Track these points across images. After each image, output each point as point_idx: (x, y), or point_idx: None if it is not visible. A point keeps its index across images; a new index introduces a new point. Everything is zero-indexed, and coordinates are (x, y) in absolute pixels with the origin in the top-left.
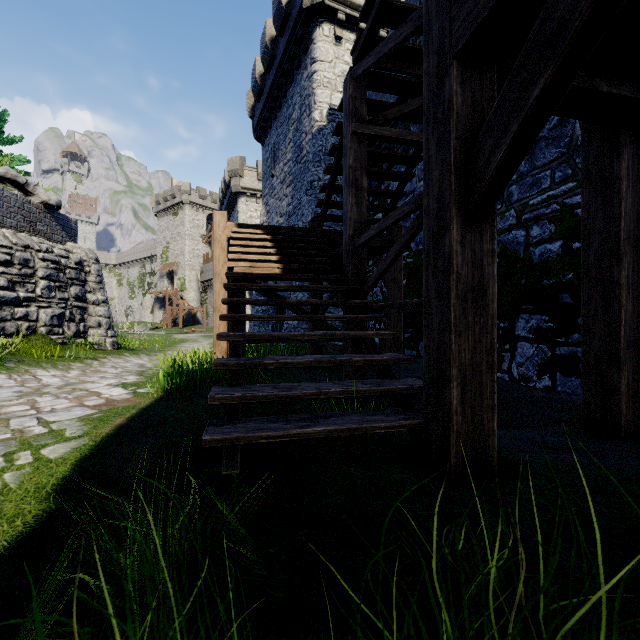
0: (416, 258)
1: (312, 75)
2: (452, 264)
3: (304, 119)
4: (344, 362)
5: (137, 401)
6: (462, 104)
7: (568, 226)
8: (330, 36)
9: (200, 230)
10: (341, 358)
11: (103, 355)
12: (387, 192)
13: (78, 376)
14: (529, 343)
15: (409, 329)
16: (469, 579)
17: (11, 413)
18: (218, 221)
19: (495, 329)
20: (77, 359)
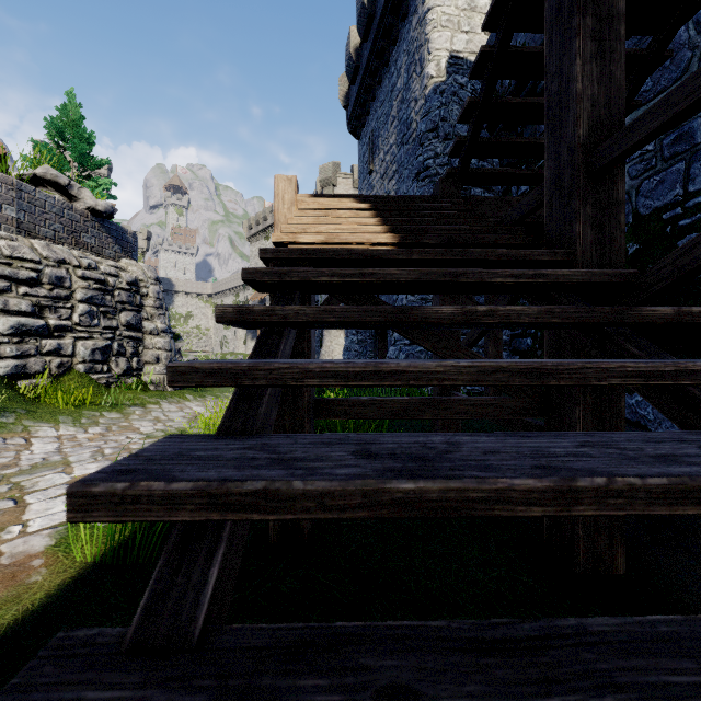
0: None
1: (425, 16)
2: None
3: (413, 82)
4: None
5: (27, 580)
6: None
7: None
8: None
9: None
10: None
11: (156, 399)
12: None
13: (90, 439)
14: None
15: None
16: None
17: None
18: (281, 192)
19: None
20: (116, 406)
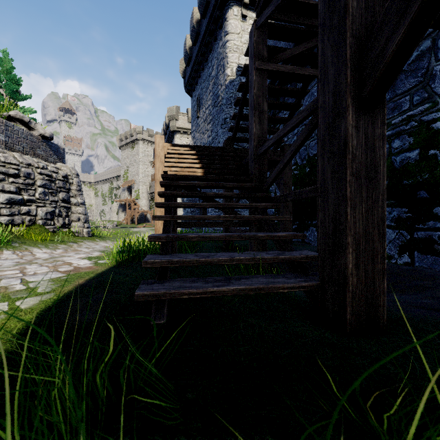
0: (301, 170)
1: (225, 43)
2: (348, 146)
3: (220, 75)
4: (251, 237)
5: (96, 268)
6: (356, 7)
7: (424, 138)
8: (238, 15)
9: (149, 158)
10: (249, 234)
11: (81, 240)
12: (281, 119)
13: (61, 253)
14: (391, 229)
15: (296, 222)
16: (390, 437)
17: (4, 275)
18: (158, 142)
19: (385, 203)
20: (62, 242)
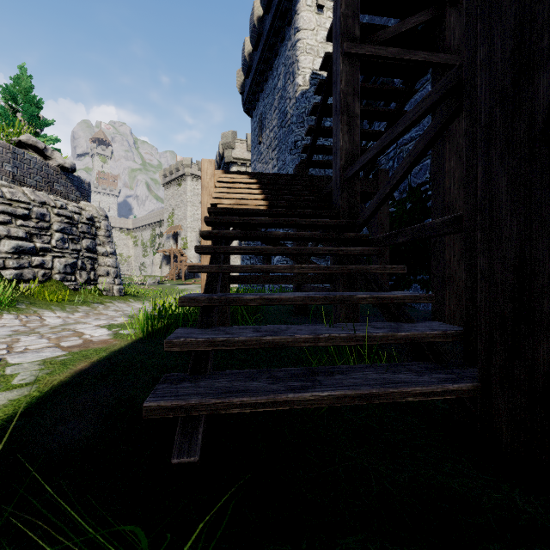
0: (400, 207)
1: (296, 44)
2: None
3: (288, 86)
4: (346, 299)
5: (113, 343)
6: None
7: None
8: (312, 6)
9: (199, 198)
10: (341, 294)
11: (109, 300)
12: (375, 133)
13: (80, 318)
14: None
15: (392, 277)
16: None
17: None
18: (206, 169)
19: None
20: (85, 303)
